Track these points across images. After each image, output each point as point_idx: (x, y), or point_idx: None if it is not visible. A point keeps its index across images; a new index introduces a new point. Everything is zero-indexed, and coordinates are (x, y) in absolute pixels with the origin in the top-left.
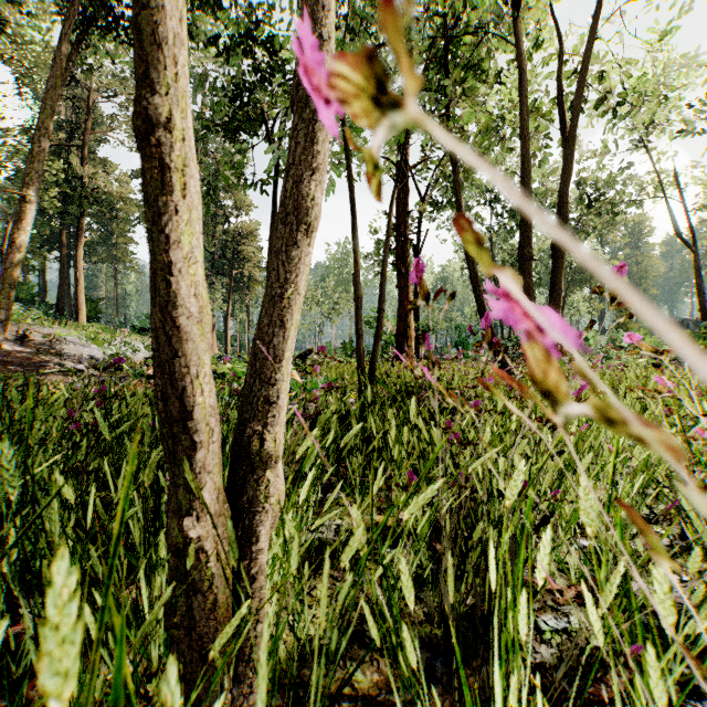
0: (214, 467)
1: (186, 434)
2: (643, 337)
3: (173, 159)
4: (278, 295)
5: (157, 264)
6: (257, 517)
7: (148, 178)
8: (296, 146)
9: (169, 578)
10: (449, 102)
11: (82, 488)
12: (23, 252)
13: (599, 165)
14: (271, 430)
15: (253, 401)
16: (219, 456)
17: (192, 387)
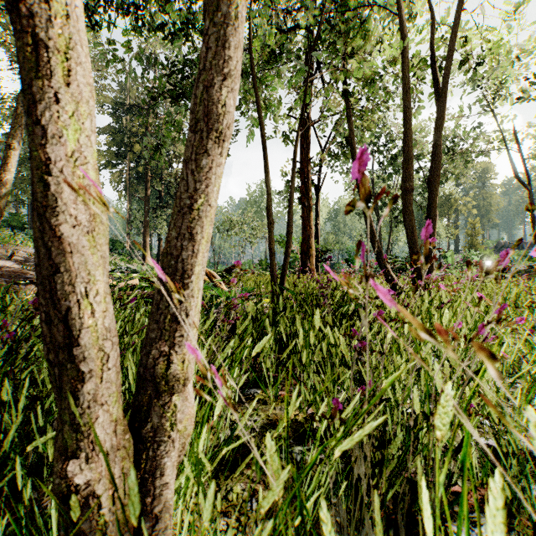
0: (110, 397)
1: (72, 363)
2: (489, 255)
3: (54, 38)
4: (188, 206)
5: (34, 162)
6: (162, 447)
7: (23, 60)
8: (208, 52)
9: (59, 522)
10: (344, 66)
11: (14, 394)
12: (8, 188)
13: (456, 123)
14: (178, 350)
15: (160, 319)
16: (117, 383)
17: (79, 307)
